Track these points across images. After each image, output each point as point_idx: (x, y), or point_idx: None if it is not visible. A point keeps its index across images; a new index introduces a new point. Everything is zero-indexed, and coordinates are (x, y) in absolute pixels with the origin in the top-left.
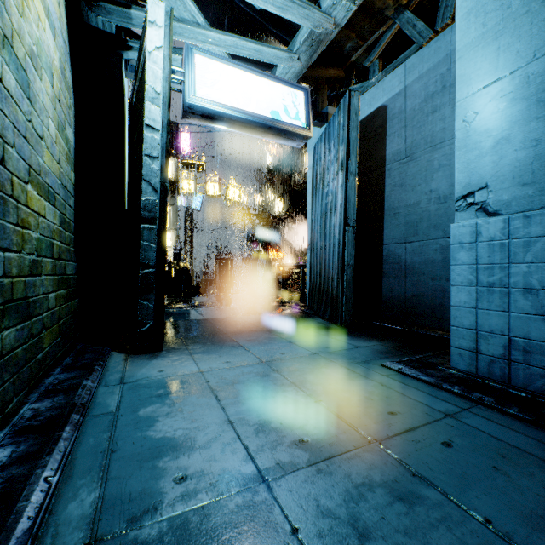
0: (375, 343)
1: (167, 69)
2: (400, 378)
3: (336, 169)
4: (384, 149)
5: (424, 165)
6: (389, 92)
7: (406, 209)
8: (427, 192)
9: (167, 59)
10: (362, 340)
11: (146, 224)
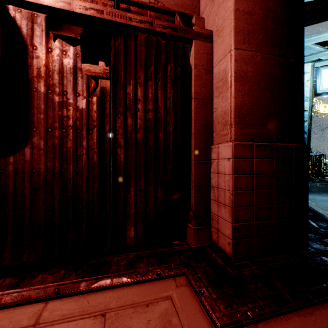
0: None
1: (311, 86)
2: None
3: None
4: None
5: None
6: None
7: None
8: None
9: (311, 83)
10: None
11: None
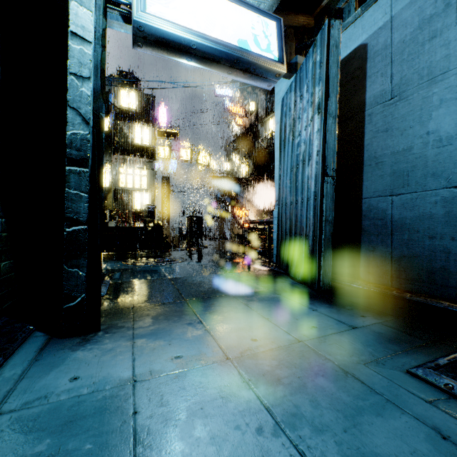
0: (373, 321)
1: None
2: None
3: (311, 114)
4: (363, 92)
5: (418, 103)
6: (370, 28)
7: (393, 156)
8: (423, 135)
9: None
10: (352, 314)
11: (73, 166)
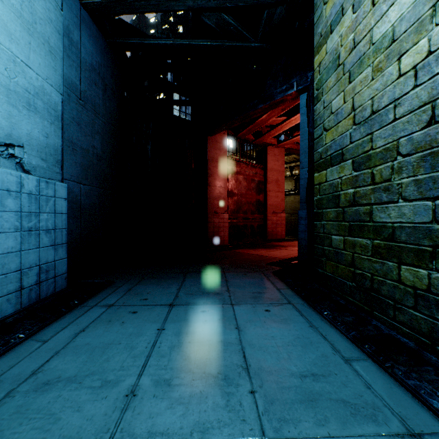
0: None
1: None
2: (48, 333)
3: None
4: None
5: None
6: None
7: None
8: None
9: None
10: None
11: None
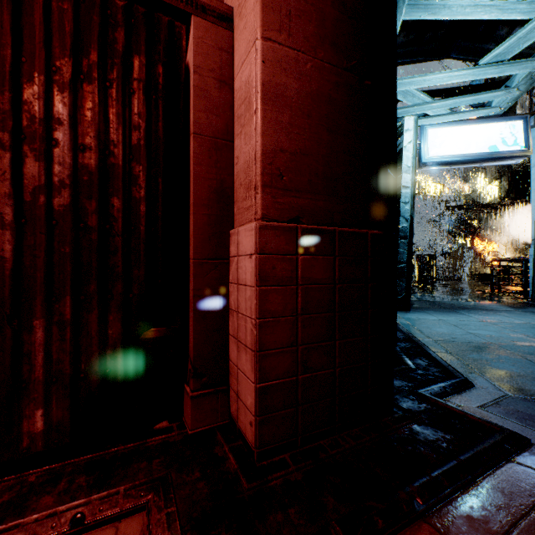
0: None
1: (414, 152)
2: None
3: None
4: None
5: None
6: None
7: None
8: None
9: (414, 146)
10: None
11: (401, 240)
